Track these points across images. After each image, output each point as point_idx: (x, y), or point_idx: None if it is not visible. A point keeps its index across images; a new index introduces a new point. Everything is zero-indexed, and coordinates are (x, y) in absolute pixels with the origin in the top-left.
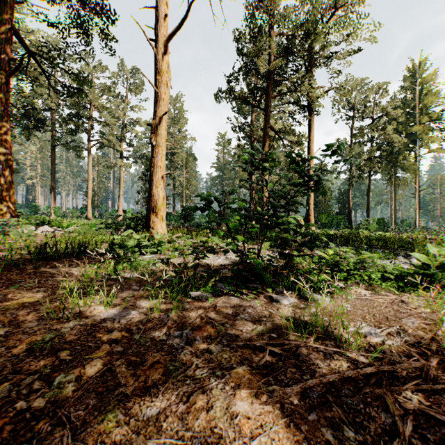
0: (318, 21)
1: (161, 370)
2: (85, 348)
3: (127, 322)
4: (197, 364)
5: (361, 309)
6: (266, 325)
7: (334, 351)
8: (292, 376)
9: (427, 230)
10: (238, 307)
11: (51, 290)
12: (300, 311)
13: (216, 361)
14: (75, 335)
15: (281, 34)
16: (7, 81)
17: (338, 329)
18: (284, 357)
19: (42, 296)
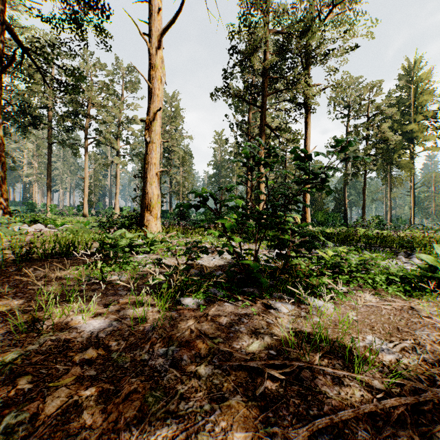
0: (314, 19)
1: (138, 403)
2: (52, 371)
3: (106, 337)
4: (181, 394)
5: (368, 318)
6: (264, 339)
7: (343, 374)
8: (296, 410)
9: (423, 228)
10: (232, 316)
11: (28, 297)
12: (300, 321)
13: (205, 388)
14: (43, 354)
15: (277, 31)
16: (0, 77)
17: (345, 343)
18: (285, 382)
19: (16, 303)
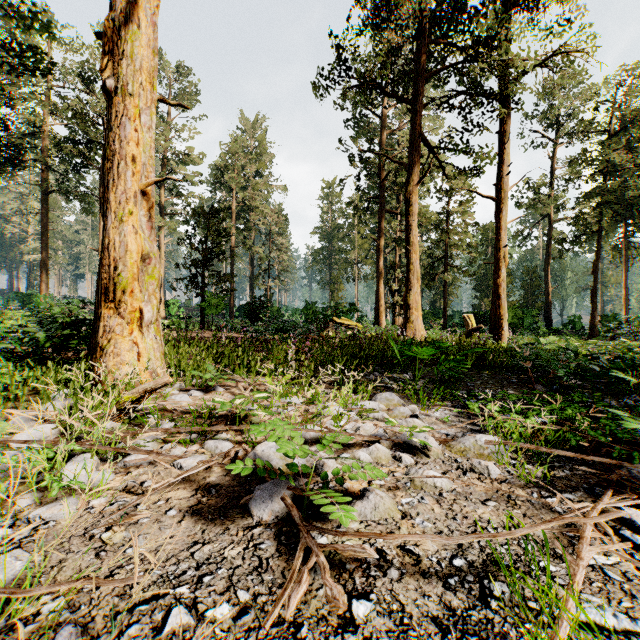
0: None
1: None
2: None
3: None
4: None
5: None
6: None
7: None
8: None
9: None
10: None
11: None
12: None
13: None
14: None
15: None
16: None
17: None
18: None
19: None
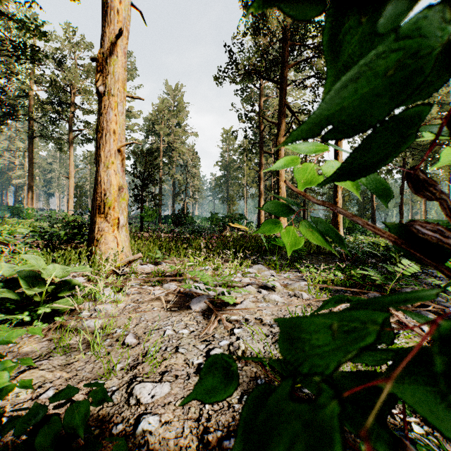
0: None
1: None
2: None
3: None
4: None
5: None
6: None
7: None
8: None
9: None
10: None
11: None
12: None
13: None
14: None
15: None
16: None
17: None
18: None
19: None
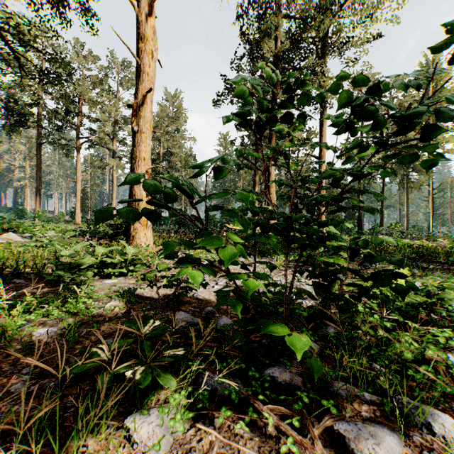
0: (331, 1)
1: None
2: None
3: None
4: None
5: None
6: None
7: None
8: None
9: (444, 236)
10: None
11: None
12: None
13: None
14: None
15: (289, 17)
16: None
17: None
18: None
19: None
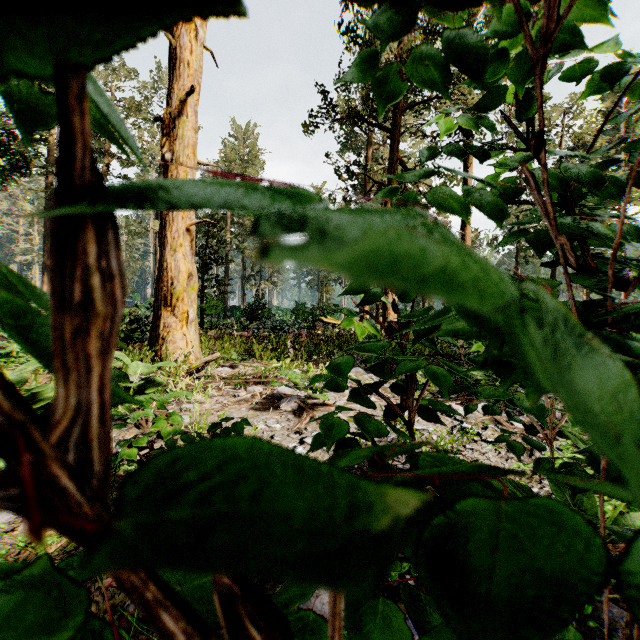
0: None
1: None
2: None
3: None
4: None
5: None
6: None
7: None
8: None
9: None
10: None
11: None
12: None
13: None
14: None
15: None
16: None
17: None
18: None
19: None
